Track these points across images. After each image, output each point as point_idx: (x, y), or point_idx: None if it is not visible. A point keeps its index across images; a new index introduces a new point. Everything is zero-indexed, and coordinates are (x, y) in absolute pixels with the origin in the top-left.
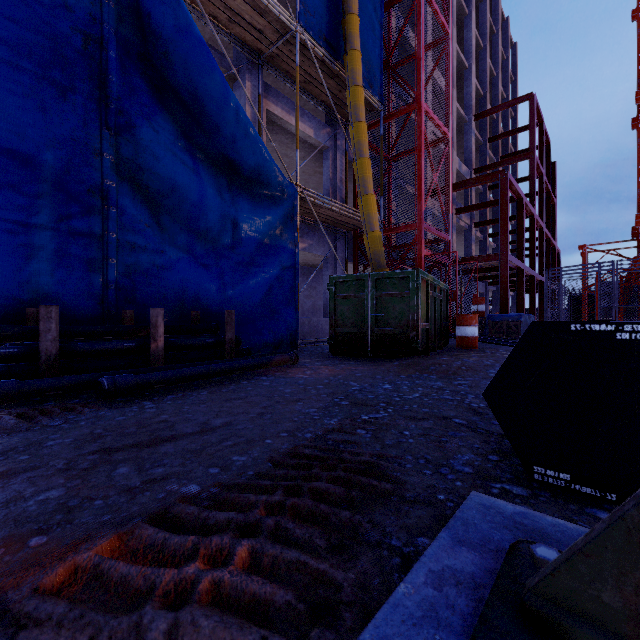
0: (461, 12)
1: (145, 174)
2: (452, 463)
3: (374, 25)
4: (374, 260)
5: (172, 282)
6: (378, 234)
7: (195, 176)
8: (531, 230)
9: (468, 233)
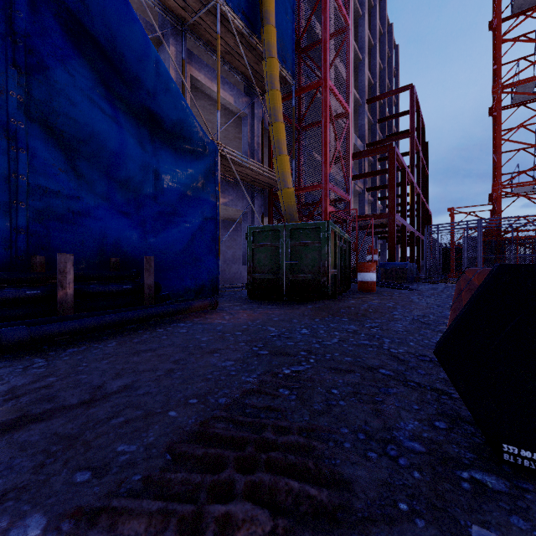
0: (357, 14)
1: (60, 118)
2: (397, 437)
3: (287, 9)
4: (288, 214)
5: (90, 229)
6: (291, 191)
7: (115, 125)
8: (411, 195)
9: (362, 196)
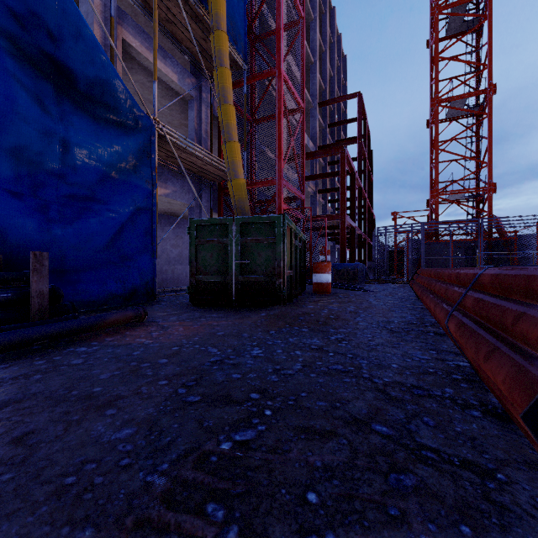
0: (309, 16)
1: None
2: None
3: None
4: (238, 207)
5: None
6: (242, 182)
7: None
8: (359, 199)
9: (314, 198)
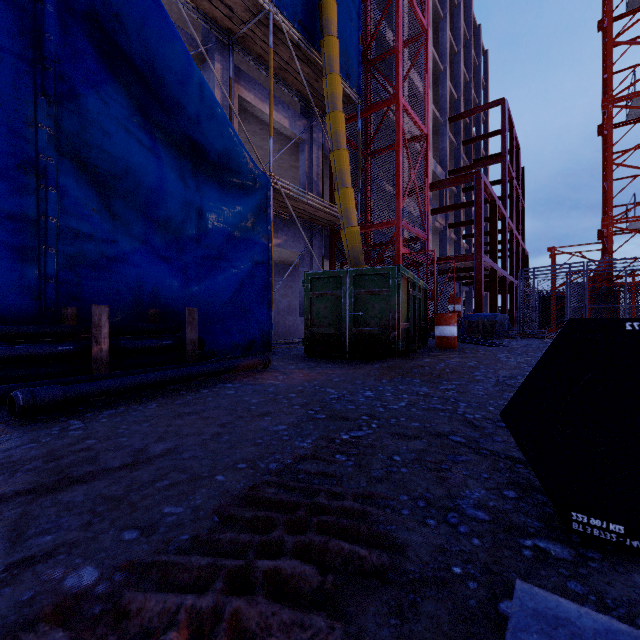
0: (436, 15)
1: (93, 152)
2: (460, 505)
3: (352, 14)
4: (352, 257)
5: (126, 276)
6: (356, 229)
7: (153, 157)
8: (503, 232)
9: (443, 234)
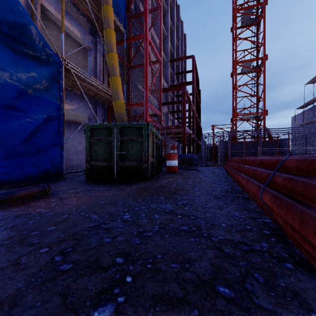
0: (164, 8)
1: None
2: None
3: None
4: (120, 118)
5: None
6: (122, 102)
7: None
8: (193, 117)
9: (167, 116)
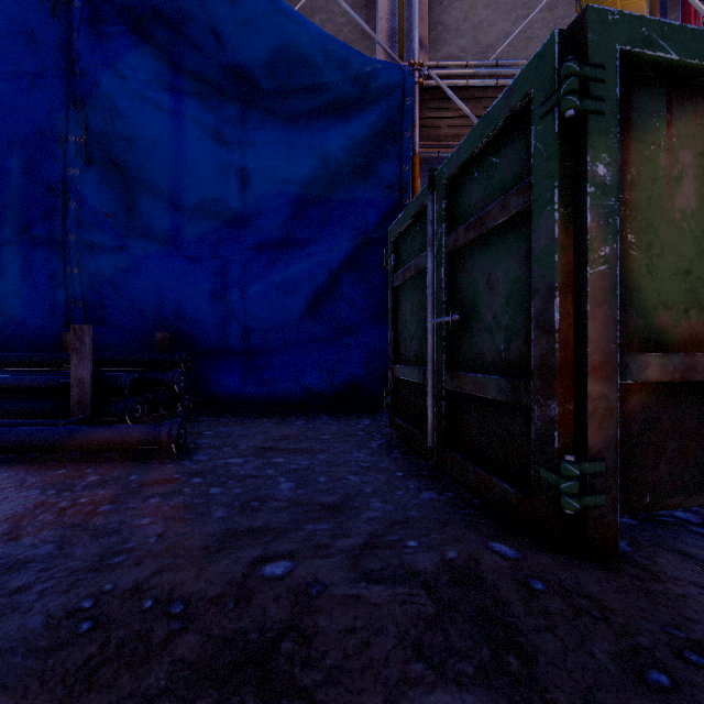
0: None
1: (117, 146)
2: None
3: None
4: None
5: (143, 291)
6: None
7: (170, 120)
8: None
9: None
